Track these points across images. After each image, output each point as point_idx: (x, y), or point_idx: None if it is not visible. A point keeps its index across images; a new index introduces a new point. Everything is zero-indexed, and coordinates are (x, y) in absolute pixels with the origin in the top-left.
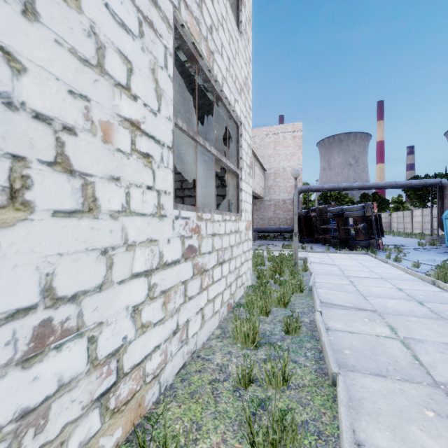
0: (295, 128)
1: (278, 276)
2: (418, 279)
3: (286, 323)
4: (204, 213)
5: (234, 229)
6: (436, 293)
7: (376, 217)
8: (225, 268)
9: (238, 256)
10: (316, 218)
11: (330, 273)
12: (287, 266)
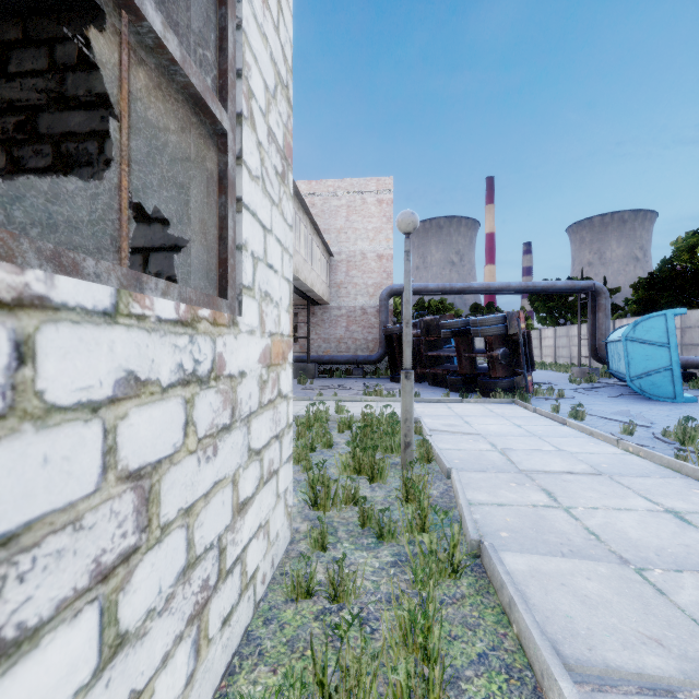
0: (381, 186)
1: (367, 484)
2: (668, 470)
3: None
4: None
5: (172, 368)
6: None
7: (523, 336)
8: (28, 691)
9: (213, 492)
10: (420, 339)
11: (482, 462)
12: (384, 447)
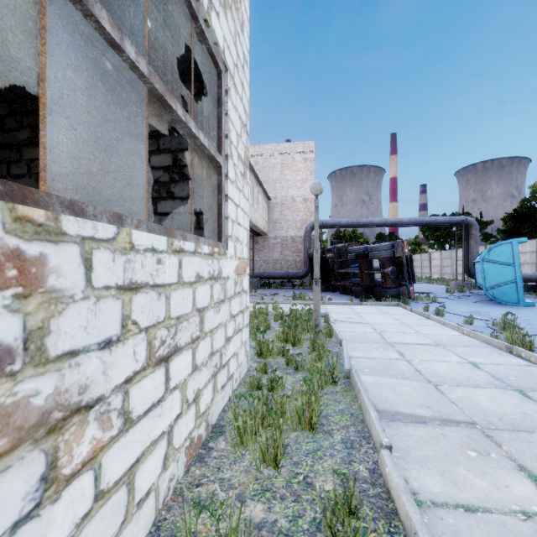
0: (306, 148)
1: (291, 347)
2: (484, 343)
3: (330, 520)
4: (79, 217)
5: (207, 272)
6: (526, 370)
7: (407, 258)
8: (181, 365)
9: (218, 327)
10: (333, 260)
11: (364, 338)
12: (303, 329)
